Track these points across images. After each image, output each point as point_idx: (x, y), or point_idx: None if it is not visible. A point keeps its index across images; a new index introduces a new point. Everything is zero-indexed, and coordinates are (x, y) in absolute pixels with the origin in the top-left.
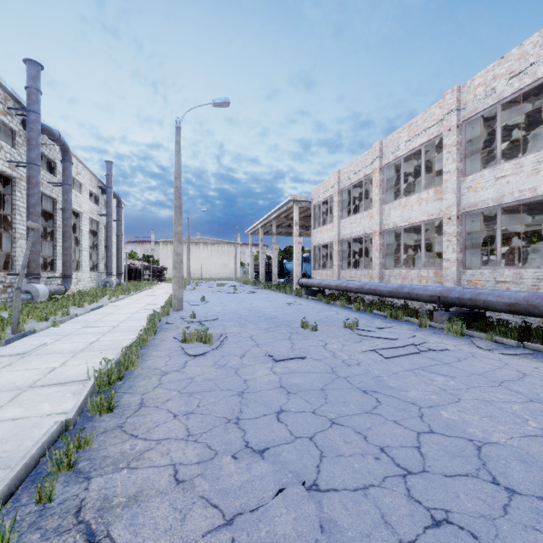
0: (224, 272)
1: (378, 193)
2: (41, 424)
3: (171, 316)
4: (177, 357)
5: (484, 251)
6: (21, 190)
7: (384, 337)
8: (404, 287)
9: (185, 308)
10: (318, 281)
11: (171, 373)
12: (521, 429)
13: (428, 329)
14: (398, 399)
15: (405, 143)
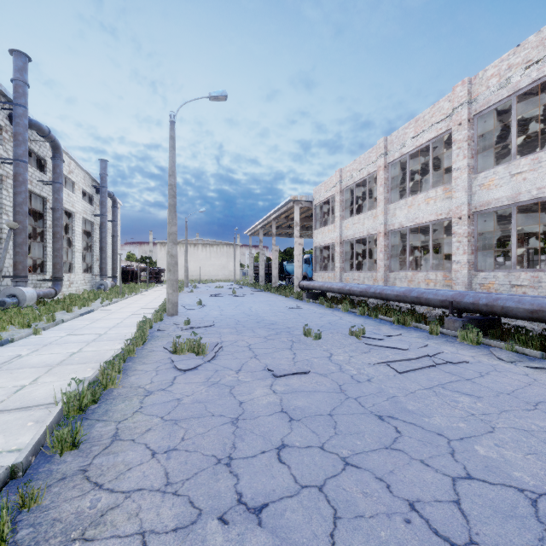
0: (223, 274)
1: (383, 191)
2: None
3: (164, 322)
4: (165, 372)
5: (488, 253)
6: (8, 188)
7: (394, 346)
8: (412, 291)
9: (180, 312)
10: (320, 283)
11: (156, 393)
12: None
13: (439, 337)
14: (421, 428)
15: (411, 140)
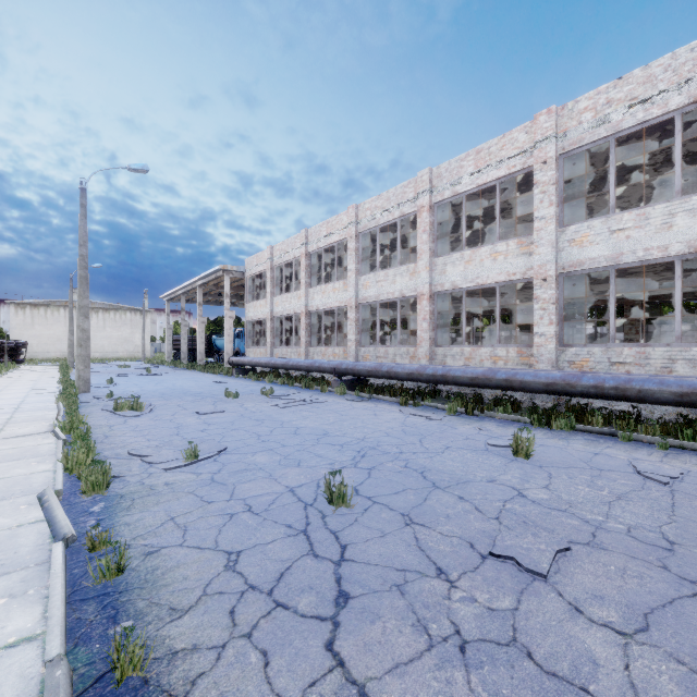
0: (125, 350)
1: (305, 276)
2: (40, 447)
3: (81, 398)
4: (115, 419)
5: None
6: None
7: (289, 398)
8: (316, 362)
9: (91, 391)
10: (249, 359)
11: (118, 425)
12: (324, 423)
13: (326, 393)
14: (275, 421)
15: (324, 237)
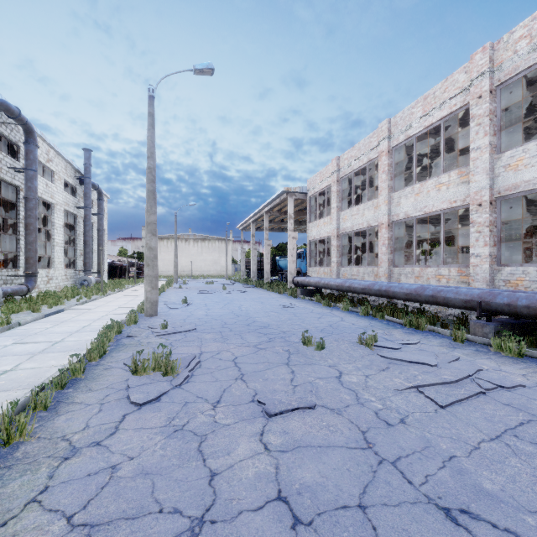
0: (215, 269)
1: (386, 179)
2: None
3: (139, 325)
4: (113, 406)
5: None
6: None
7: (419, 361)
8: (426, 288)
9: (161, 312)
10: (316, 279)
11: (83, 453)
12: None
13: (466, 345)
14: None
15: (419, 120)
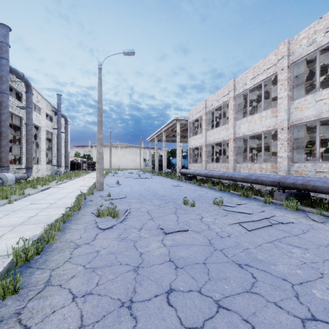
0: (133, 165)
1: (232, 113)
2: None
3: (94, 195)
4: (91, 230)
5: None
6: None
7: (243, 212)
8: (252, 175)
9: (105, 189)
10: (193, 170)
11: (82, 246)
12: None
13: (271, 205)
14: (270, 274)
15: (250, 80)
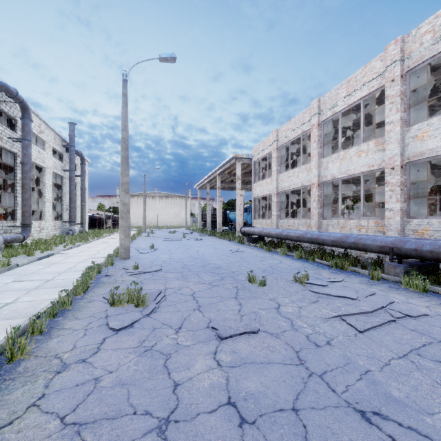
0: (176, 221)
1: (316, 147)
2: None
3: (115, 266)
4: (95, 331)
5: None
6: None
7: (343, 295)
8: (349, 236)
9: (133, 256)
10: (259, 229)
11: (72, 368)
12: None
13: (381, 282)
14: (429, 440)
15: (343, 99)
